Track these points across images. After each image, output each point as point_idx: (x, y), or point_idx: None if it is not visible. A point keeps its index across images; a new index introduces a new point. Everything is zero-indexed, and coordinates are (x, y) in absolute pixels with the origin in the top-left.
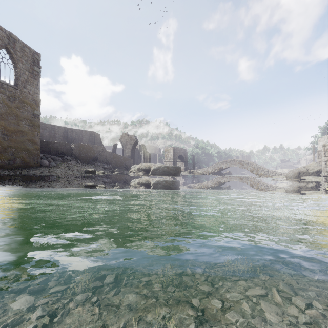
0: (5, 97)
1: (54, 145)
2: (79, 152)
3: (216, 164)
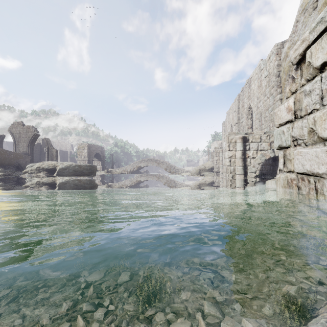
0: None
1: None
2: None
3: (135, 163)
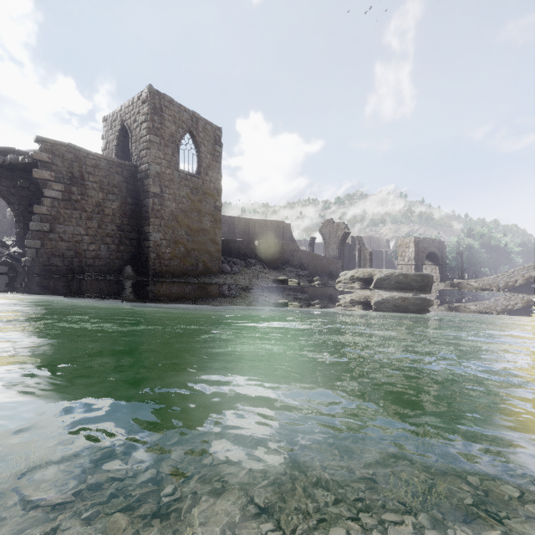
0: (189, 190)
1: (235, 245)
2: (265, 252)
3: (518, 270)
